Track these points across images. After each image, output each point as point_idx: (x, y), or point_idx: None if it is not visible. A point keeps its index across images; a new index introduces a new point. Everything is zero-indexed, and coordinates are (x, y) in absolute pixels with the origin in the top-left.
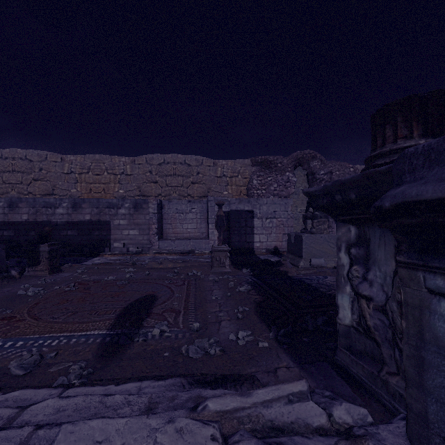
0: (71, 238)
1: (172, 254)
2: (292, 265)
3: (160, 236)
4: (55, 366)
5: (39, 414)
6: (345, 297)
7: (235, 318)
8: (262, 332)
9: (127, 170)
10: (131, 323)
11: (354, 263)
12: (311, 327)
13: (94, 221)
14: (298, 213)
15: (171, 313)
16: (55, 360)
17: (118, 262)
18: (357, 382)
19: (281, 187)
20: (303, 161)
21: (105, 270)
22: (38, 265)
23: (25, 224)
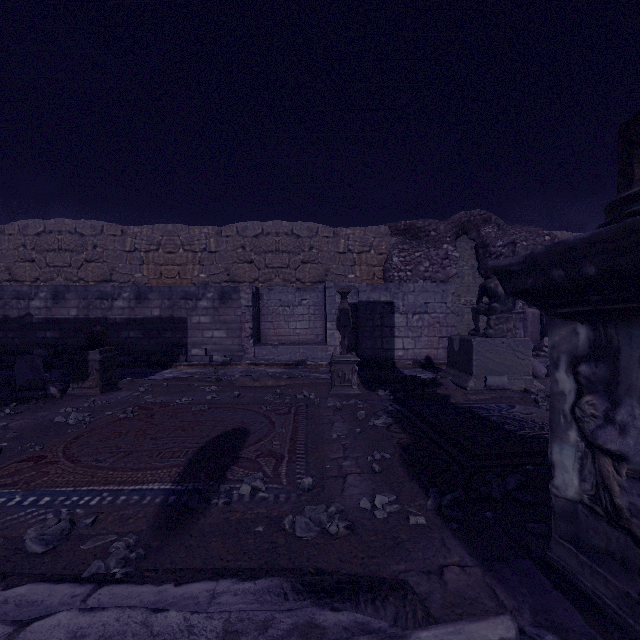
0: (135, 342)
1: (273, 366)
2: (455, 385)
3: (257, 339)
4: (90, 540)
5: None
6: (566, 449)
7: (368, 470)
8: (414, 497)
9: (211, 246)
10: (209, 474)
11: (585, 391)
12: (497, 493)
13: (165, 318)
14: (462, 306)
15: (269, 458)
16: (92, 530)
17: (196, 377)
18: (594, 604)
19: (435, 266)
20: (470, 227)
21: (177, 388)
22: (86, 381)
23: (74, 322)
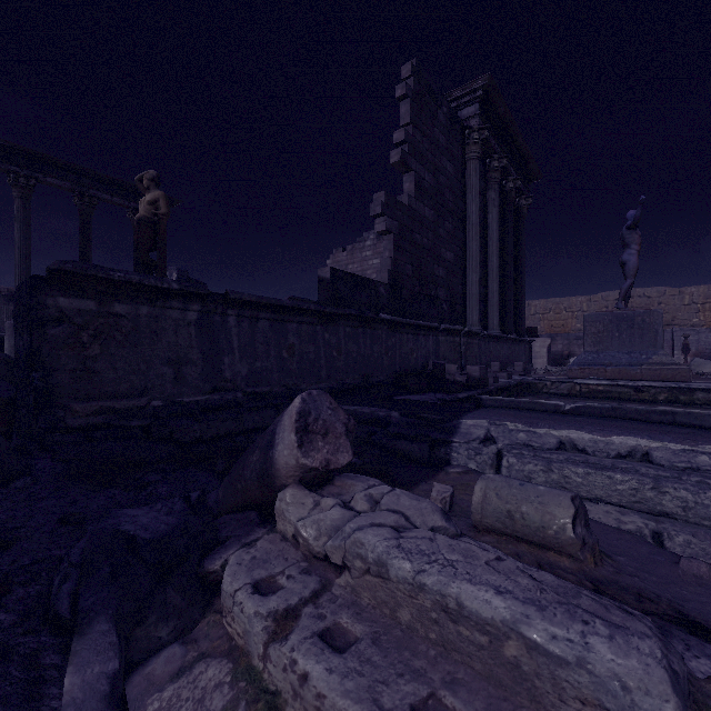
0: None
1: None
2: None
3: None
4: None
5: None
6: None
7: None
8: None
9: (583, 308)
10: None
11: None
12: None
13: (564, 349)
14: None
15: None
16: None
17: None
18: None
19: None
20: None
21: None
22: None
23: None
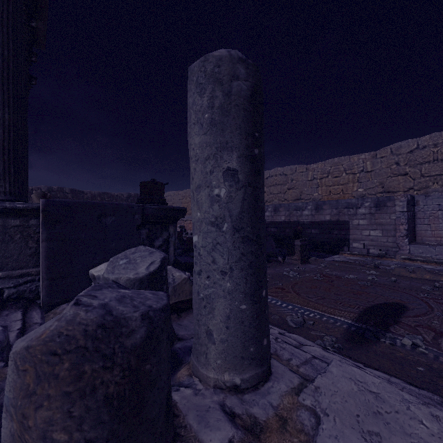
0: (314, 236)
1: (430, 263)
2: None
3: (412, 238)
4: (313, 331)
5: (312, 352)
6: None
7: None
8: None
9: (367, 167)
10: (376, 323)
11: None
12: None
13: (333, 221)
14: None
15: (428, 330)
16: (312, 327)
17: (358, 262)
18: None
19: None
20: None
21: (345, 268)
22: (293, 256)
23: (283, 223)
